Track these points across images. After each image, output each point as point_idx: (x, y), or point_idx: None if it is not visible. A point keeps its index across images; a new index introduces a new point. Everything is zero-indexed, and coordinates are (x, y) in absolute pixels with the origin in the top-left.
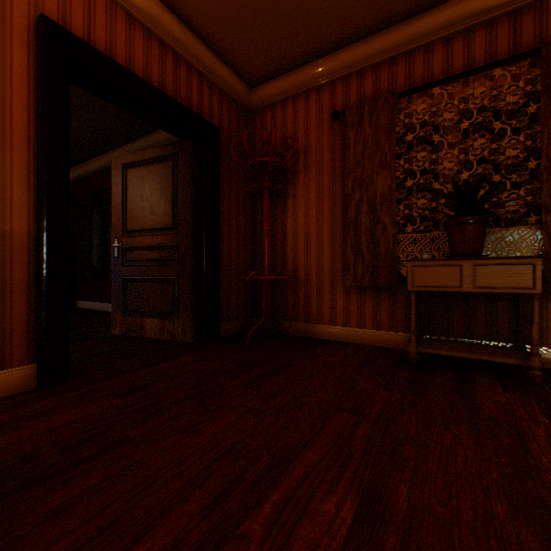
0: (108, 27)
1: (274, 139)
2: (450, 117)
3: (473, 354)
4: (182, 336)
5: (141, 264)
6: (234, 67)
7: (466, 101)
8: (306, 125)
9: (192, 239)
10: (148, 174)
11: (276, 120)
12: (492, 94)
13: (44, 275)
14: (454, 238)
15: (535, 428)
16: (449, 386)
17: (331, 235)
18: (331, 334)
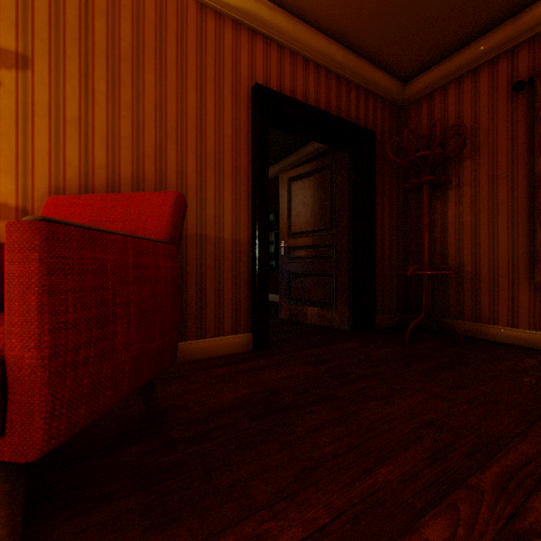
0: (291, 75)
1: (438, 131)
2: None
3: None
4: (339, 324)
5: (302, 261)
6: (388, 69)
7: None
8: (474, 106)
9: (348, 238)
10: (308, 184)
11: (433, 108)
12: None
13: (257, 270)
14: None
15: None
16: None
17: (510, 224)
18: (510, 337)
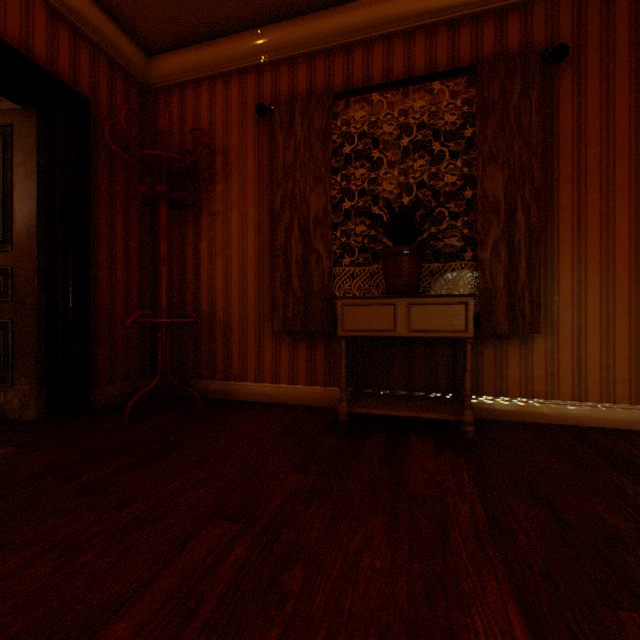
0: None
1: (168, 123)
2: (392, 132)
3: (408, 411)
4: (20, 411)
5: None
6: (117, 16)
7: (407, 115)
8: (227, 119)
9: (38, 262)
10: None
11: (187, 106)
12: (432, 111)
13: None
14: (389, 272)
15: (461, 504)
16: (379, 455)
17: (258, 265)
18: (258, 394)
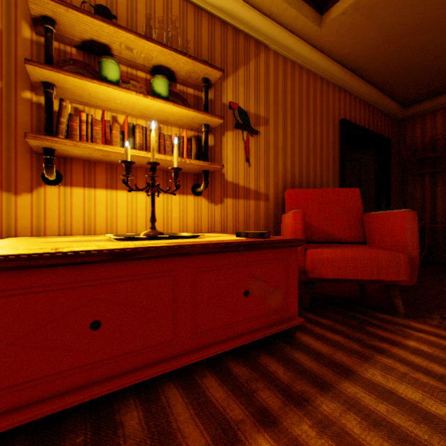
0: (353, 110)
1: (441, 144)
2: None
3: None
4: None
5: None
6: (398, 101)
7: None
8: None
9: (373, 204)
10: None
11: (425, 124)
12: None
13: None
14: None
15: None
16: None
17: None
18: None
